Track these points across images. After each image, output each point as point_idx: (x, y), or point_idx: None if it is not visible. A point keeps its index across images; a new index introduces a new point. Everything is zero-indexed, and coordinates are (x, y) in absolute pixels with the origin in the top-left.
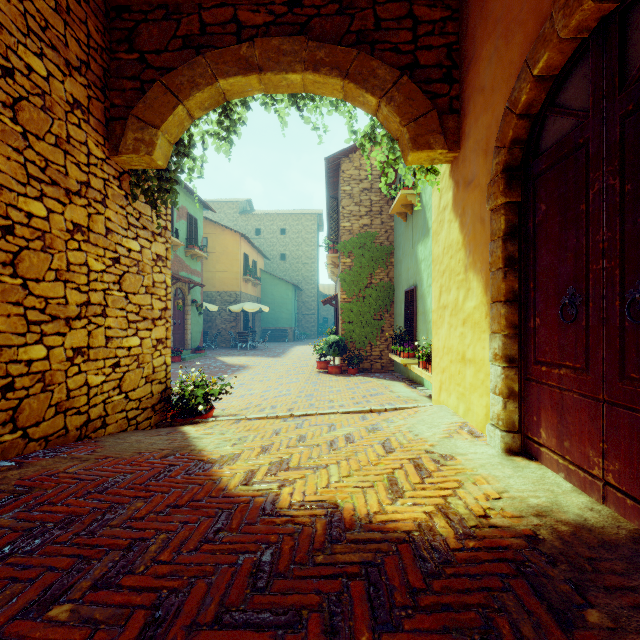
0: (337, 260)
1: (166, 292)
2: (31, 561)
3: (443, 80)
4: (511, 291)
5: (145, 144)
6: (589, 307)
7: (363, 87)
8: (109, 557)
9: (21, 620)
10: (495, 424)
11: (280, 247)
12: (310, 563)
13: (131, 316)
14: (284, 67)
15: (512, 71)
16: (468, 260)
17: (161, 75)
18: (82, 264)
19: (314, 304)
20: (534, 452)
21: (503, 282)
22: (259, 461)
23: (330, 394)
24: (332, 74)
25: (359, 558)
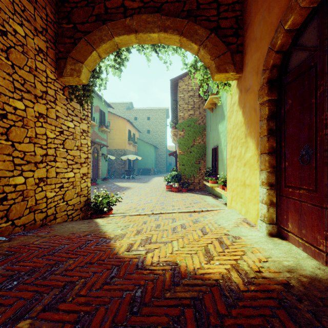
0: (176, 133)
1: (87, 149)
2: (11, 294)
3: (233, 35)
4: (271, 147)
5: (76, 71)
6: (317, 156)
7: (190, 40)
8: (53, 292)
9: None
10: (262, 220)
11: (147, 126)
12: (162, 297)
13: (69, 161)
14: (148, 30)
15: (272, 28)
16: (247, 131)
17: (84, 35)
18: (43, 134)
19: (164, 155)
20: (284, 235)
21: (267, 143)
22: (135, 238)
23: (173, 202)
24: (174, 33)
25: (189, 295)
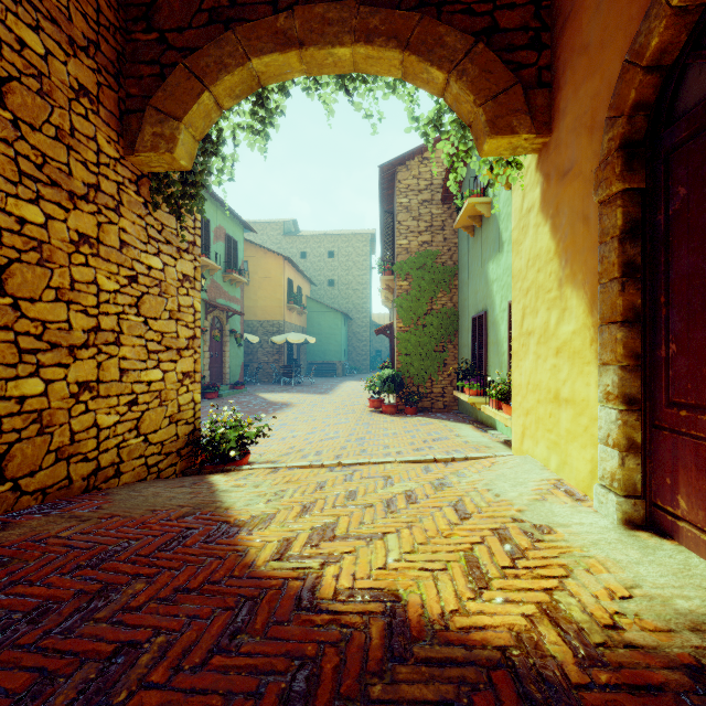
0: (392, 283)
1: (194, 318)
2: None
3: (529, 46)
4: (631, 308)
5: (165, 140)
6: None
7: (427, 59)
8: (82, 673)
9: None
10: (607, 485)
11: (328, 272)
12: (362, 698)
13: (151, 345)
14: (330, 39)
15: (634, 12)
16: (564, 272)
17: (184, 57)
18: (90, 282)
19: (366, 335)
20: (667, 526)
21: (620, 296)
22: (298, 525)
23: (385, 438)
24: (389, 45)
25: (434, 693)
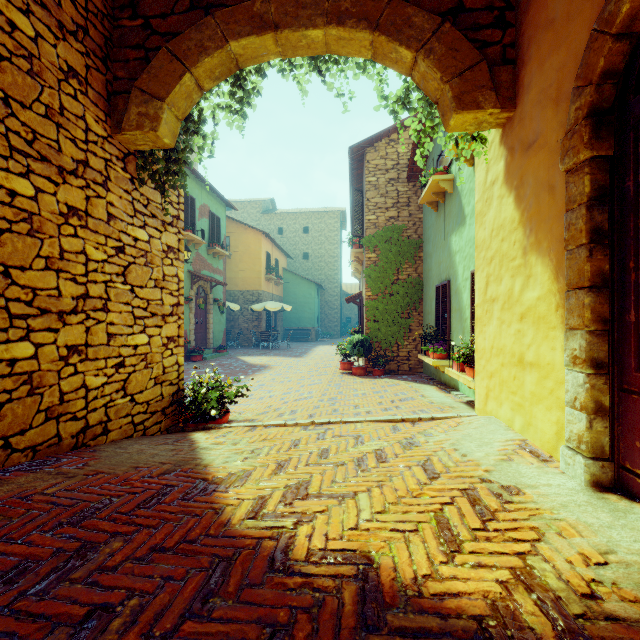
0: (361, 256)
1: (178, 286)
2: None
3: (494, 25)
4: (599, 274)
5: (149, 119)
6: None
7: (396, 39)
8: (52, 639)
9: None
10: (574, 447)
11: (303, 246)
12: None
13: (138, 311)
14: (303, 22)
15: None
16: (528, 240)
17: (167, 41)
18: (79, 252)
19: (337, 303)
20: (636, 489)
21: (588, 262)
22: (272, 483)
23: (355, 398)
24: (359, 26)
25: None
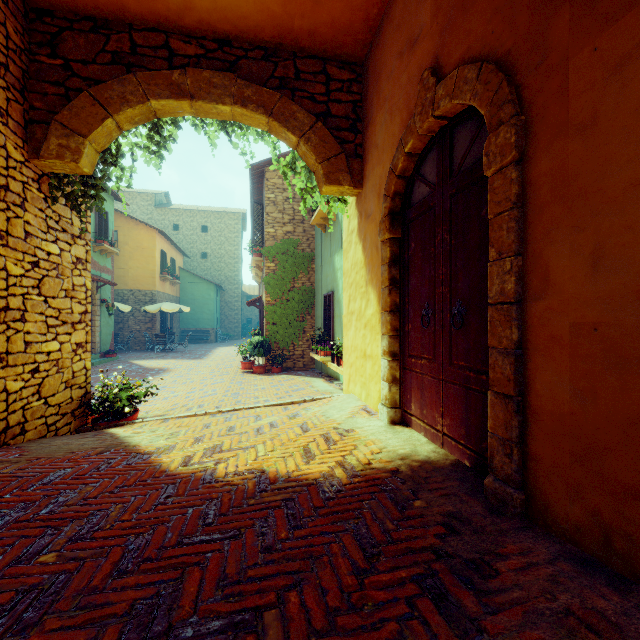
0: (261, 264)
1: (86, 295)
2: (2, 535)
3: (350, 130)
4: (394, 304)
5: (71, 151)
6: (436, 317)
7: (285, 126)
8: (75, 524)
9: (15, 567)
10: (384, 403)
11: (201, 245)
12: (245, 505)
13: (50, 320)
14: (215, 98)
15: (394, 141)
16: (368, 277)
17: (88, 85)
18: (1, 269)
19: (237, 304)
20: (408, 421)
21: (389, 297)
22: (194, 449)
23: (255, 392)
24: (258, 111)
25: (280, 498)
